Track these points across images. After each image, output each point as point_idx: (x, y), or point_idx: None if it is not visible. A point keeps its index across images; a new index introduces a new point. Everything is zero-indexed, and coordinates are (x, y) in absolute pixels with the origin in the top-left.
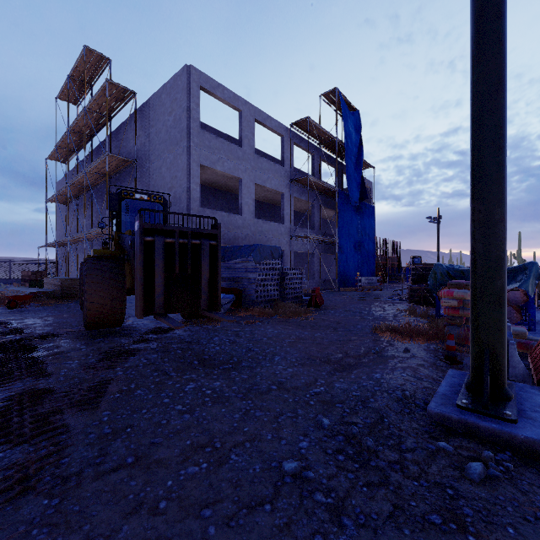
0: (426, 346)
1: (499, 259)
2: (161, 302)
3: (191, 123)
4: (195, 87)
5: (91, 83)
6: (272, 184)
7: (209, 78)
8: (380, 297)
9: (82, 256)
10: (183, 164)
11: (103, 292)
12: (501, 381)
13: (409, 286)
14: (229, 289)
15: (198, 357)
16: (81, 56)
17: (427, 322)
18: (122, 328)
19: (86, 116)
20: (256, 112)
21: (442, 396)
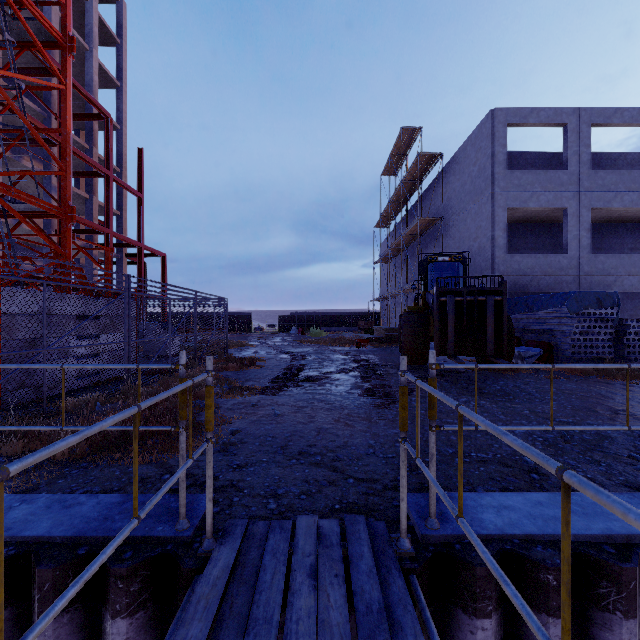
0: None
1: None
2: (452, 346)
3: (495, 169)
4: (500, 128)
5: (406, 154)
6: (625, 201)
7: (518, 110)
8: None
9: (399, 308)
10: (487, 213)
11: (413, 337)
12: None
13: None
14: (537, 343)
15: (479, 390)
16: (398, 137)
17: None
18: (427, 367)
19: (402, 186)
20: (593, 114)
21: None
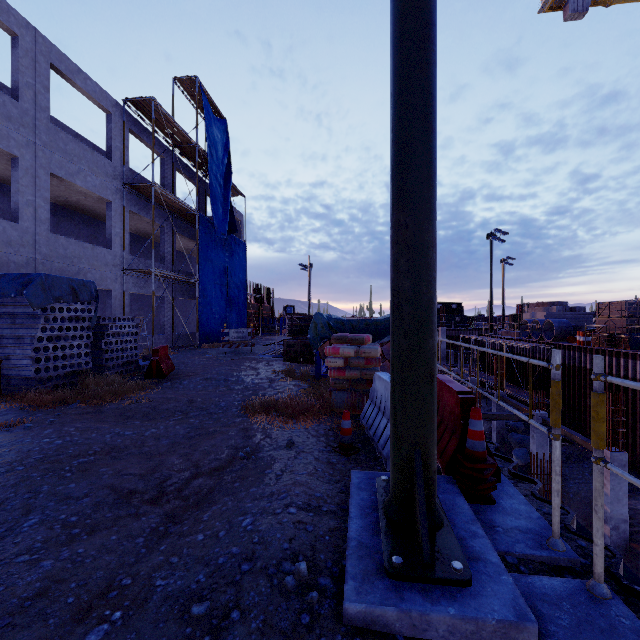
0: (314, 429)
1: (432, 305)
2: None
3: None
4: None
5: None
6: (89, 182)
7: None
8: (252, 354)
9: None
10: None
11: None
12: (433, 498)
13: (286, 340)
14: None
15: None
16: None
17: (308, 387)
18: None
19: None
20: (54, 53)
21: (359, 549)
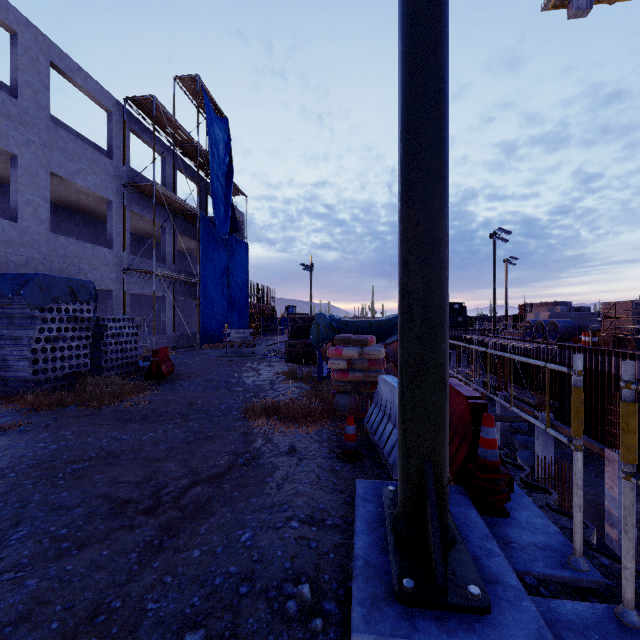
0: (317, 434)
1: (444, 306)
2: None
3: None
4: None
5: None
6: (89, 182)
7: None
8: (253, 355)
9: None
10: None
11: None
12: (446, 513)
13: (287, 341)
14: None
15: None
16: None
17: (310, 389)
18: None
19: None
20: (54, 51)
21: (366, 569)
